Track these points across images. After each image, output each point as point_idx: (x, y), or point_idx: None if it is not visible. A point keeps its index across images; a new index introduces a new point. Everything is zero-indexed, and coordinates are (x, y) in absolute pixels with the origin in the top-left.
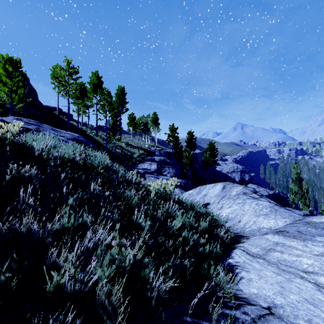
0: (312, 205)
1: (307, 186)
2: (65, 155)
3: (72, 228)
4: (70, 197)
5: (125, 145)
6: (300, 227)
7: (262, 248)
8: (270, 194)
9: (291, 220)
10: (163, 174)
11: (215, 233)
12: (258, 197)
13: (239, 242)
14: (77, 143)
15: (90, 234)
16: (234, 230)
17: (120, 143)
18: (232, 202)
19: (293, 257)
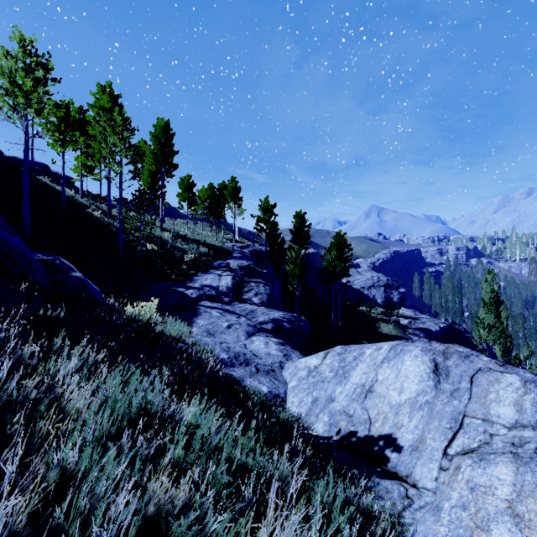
0: None
1: (505, 313)
2: None
3: None
4: None
5: (171, 236)
6: None
7: None
8: (442, 329)
9: None
10: (246, 297)
11: None
12: None
13: None
14: None
15: None
16: None
17: (162, 232)
18: None
19: None
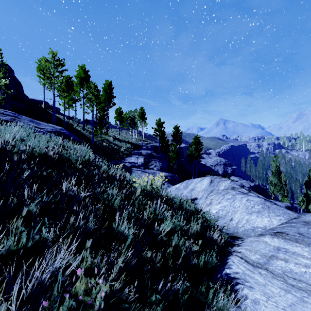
0: (289, 196)
1: (285, 178)
2: (36, 148)
3: (25, 247)
4: (33, 201)
5: (112, 138)
6: (300, 228)
7: (263, 255)
8: (251, 186)
9: (286, 219)
10: (150, 167)
11: (208, 236)
12: (247, 192)
13: (233, 245)
14: (58, 136)
15: (47, 260)
16: (226, 229)
17: (107, 136)
18: (221, 197)
19: (301, 268)
